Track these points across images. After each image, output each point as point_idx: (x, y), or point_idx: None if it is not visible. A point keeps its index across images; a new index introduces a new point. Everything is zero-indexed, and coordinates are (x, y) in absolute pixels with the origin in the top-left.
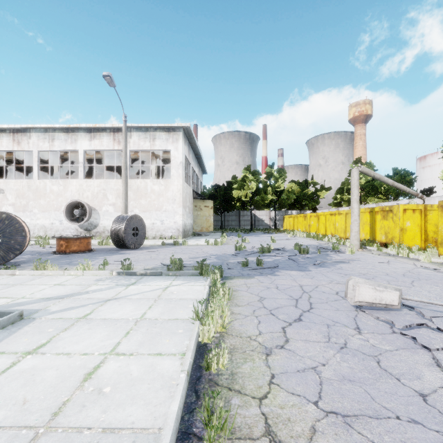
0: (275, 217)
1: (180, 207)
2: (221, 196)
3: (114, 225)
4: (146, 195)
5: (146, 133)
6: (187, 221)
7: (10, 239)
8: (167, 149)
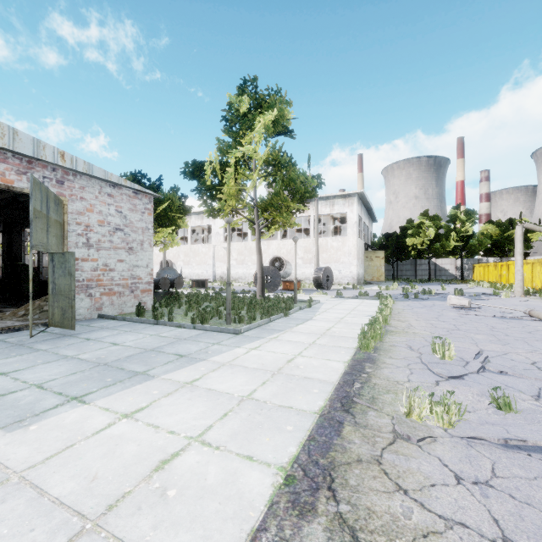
0: (462, 266)
1: (355, 259)
2: (393, 245)
3: (315, 273)
4: (327, 250)
5: (327, 201)
6: (360, 271)
7: (275, 280)
8: (344, 212)
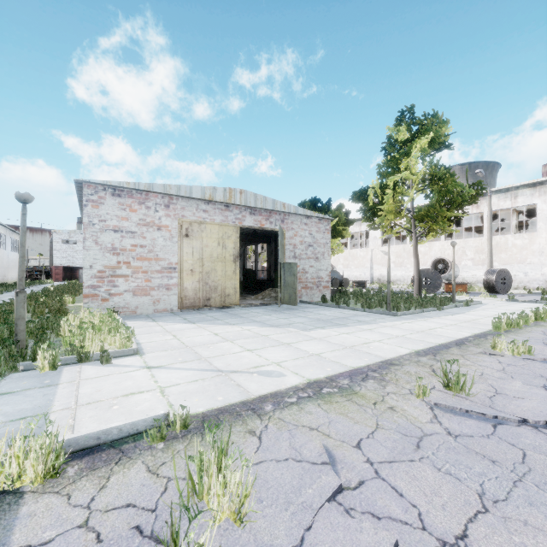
0: None
1: None
2: None
3: (485, 276)
4: (506, 250)
5: (506, 193)
6: None
7: (435, 282)
8: (532, 203)
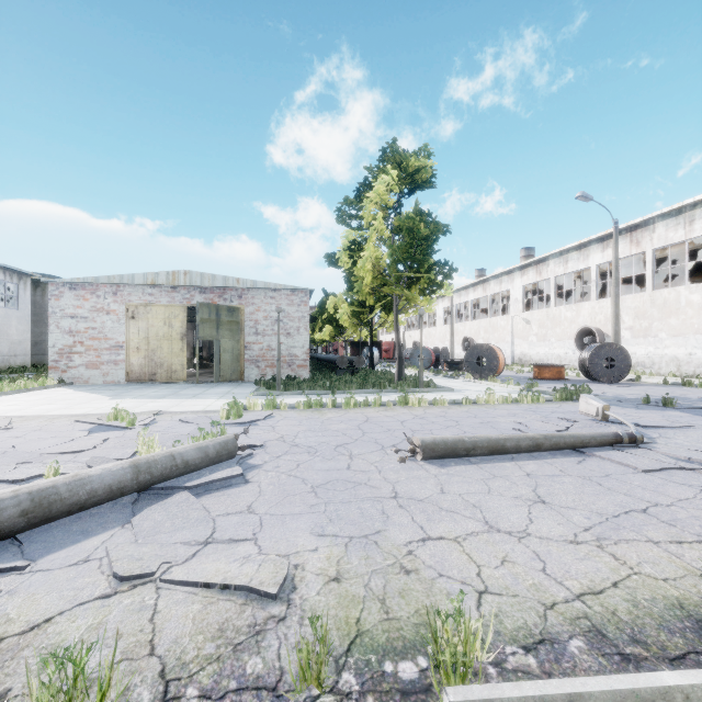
0: None
1: None
2: None
3: (582, 355)
4: (677, 311)
5: (677, 217)
6: None
7: (490, 363)
8: None
